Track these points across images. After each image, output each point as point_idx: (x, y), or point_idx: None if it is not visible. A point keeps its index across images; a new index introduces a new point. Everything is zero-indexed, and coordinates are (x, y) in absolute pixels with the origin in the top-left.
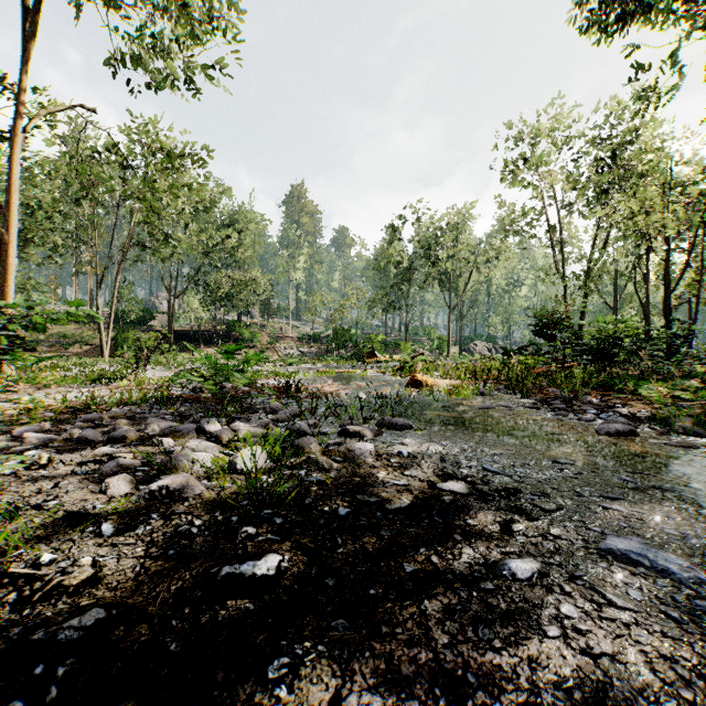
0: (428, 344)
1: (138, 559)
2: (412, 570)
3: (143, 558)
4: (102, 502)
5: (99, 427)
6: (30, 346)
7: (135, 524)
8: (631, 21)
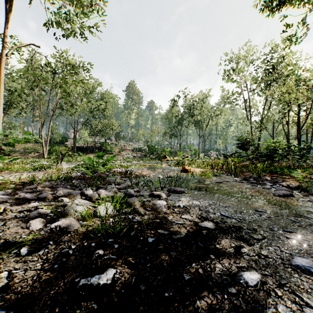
0: (190, 152)
1: (36, 271)
2: (188, 279)
3: (39, 270)
4: (25, 234)
5: (35, 192)
6: (7, 153)
7: (39, 248)
8: (283, 5)
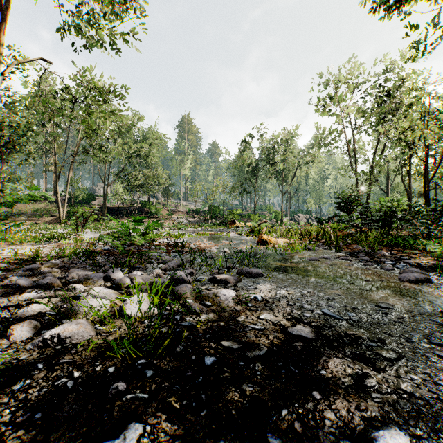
0: (268, 216)
1: (0, 427)
2: None
3: (7, 425)
4: (2, 348)
5: (36, 275)
6: (3, 217)
7: (18, 376)
8: (405, 0)
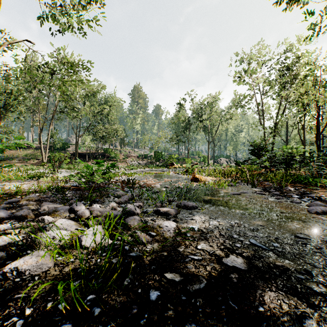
0: (198, 159)
1: None
2: None
3: None
4: None
5: (15, 207)
6: None
7: None
8: None
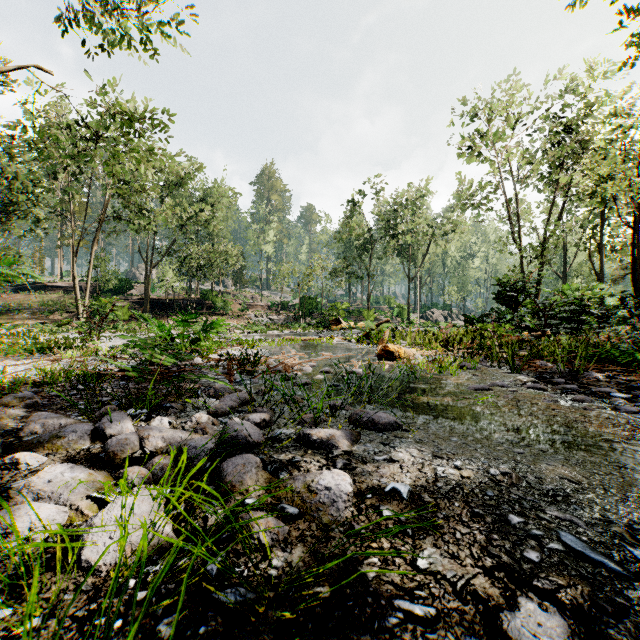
0: (388, 312)
1: None
2: None
3: None
4: None
5: None
6: None
7: None
8: None
